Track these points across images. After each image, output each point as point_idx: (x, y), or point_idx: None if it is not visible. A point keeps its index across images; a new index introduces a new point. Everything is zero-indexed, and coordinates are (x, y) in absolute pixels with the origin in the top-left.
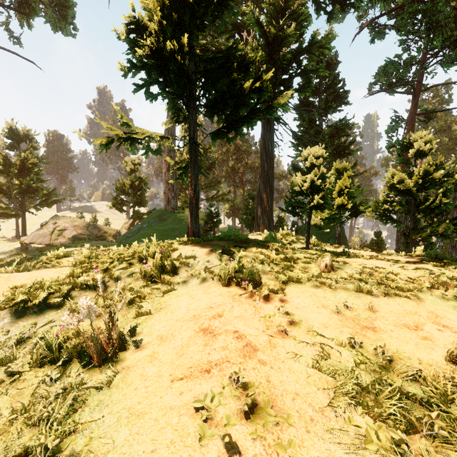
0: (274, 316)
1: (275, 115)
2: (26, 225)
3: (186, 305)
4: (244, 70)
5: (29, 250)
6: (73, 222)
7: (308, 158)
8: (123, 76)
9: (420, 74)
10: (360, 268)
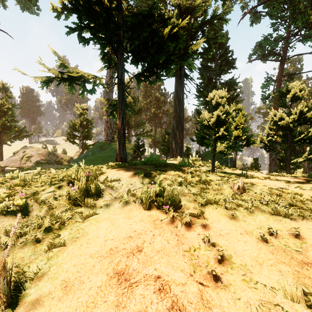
0: (199, 249)
1: (189, 61)
2: (6, 153)
3: (105, 233)
4: (163, 25)
5: (5, 172)
6: (38, 151)
7: (214, 98)
8: (56, 17)
9: (285, 47)
10: (268, 189)
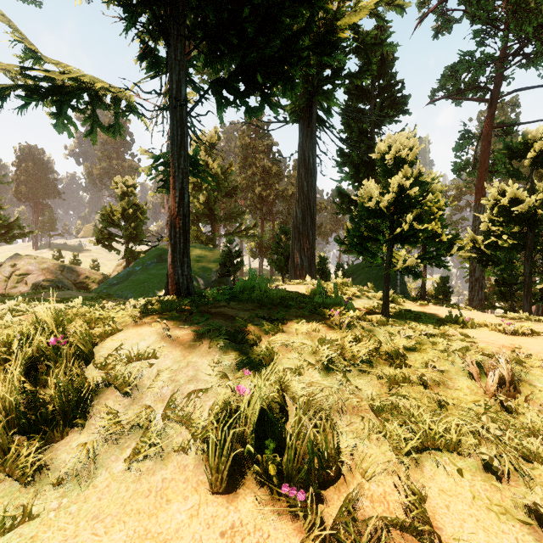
0: None
1: (339, 58)
2: None
3: None
4: None
5: None
6: (41, 263)
7: (392, 150)
8: None
9: (498, 76)
10: None
